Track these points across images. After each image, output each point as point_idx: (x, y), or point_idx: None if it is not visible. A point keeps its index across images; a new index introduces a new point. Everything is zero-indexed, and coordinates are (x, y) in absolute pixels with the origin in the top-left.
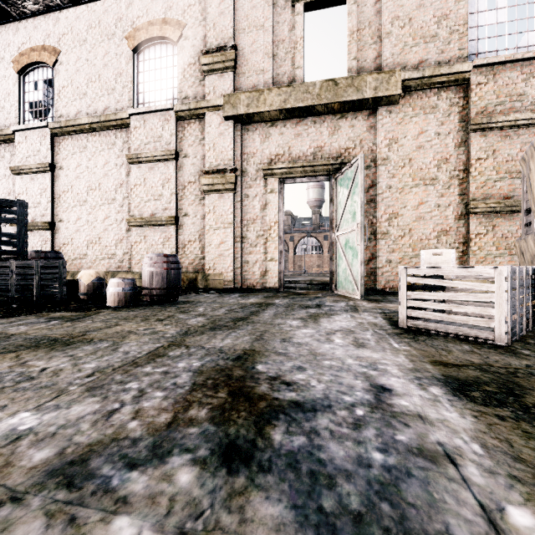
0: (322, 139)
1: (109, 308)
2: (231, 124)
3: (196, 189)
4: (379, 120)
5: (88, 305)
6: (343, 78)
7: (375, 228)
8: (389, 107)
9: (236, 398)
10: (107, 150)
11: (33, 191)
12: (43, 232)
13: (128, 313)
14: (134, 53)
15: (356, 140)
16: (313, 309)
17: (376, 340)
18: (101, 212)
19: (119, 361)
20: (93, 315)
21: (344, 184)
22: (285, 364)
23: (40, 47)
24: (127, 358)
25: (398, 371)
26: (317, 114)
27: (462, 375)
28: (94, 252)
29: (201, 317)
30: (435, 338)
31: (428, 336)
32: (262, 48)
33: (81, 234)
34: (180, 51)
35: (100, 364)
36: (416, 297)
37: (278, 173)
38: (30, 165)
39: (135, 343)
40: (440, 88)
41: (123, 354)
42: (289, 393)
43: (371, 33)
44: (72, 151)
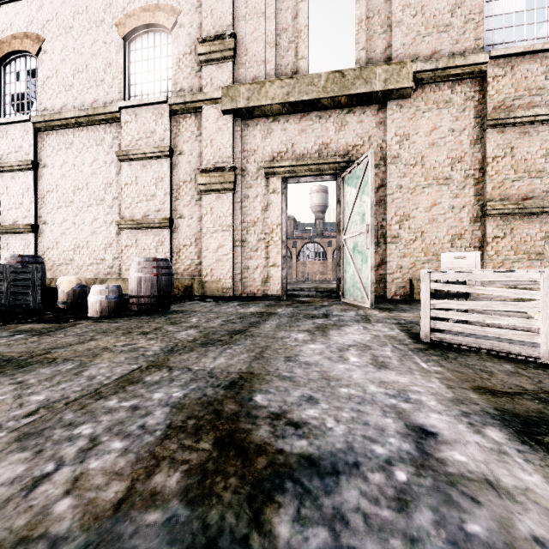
0: (328, 135)
1: (90, 319)
2: (230, 119)
3: (191, 189)
4: (389, 115)
5: (66, 315)
6: (350, 70)
7: (385, 231)
8: (400, 101)
9: (224, 451)
10: (95, 147)
11: (14, 191)
12: (25, 236)
13: (109, 325)
14: (124, 42)
15: (364, 137)
16: (320, 320)
17: (399, 358)
18: (89, 214)
19: (78, 390)
20: (68, 327)
21: (352, 183)
22: (291, 393)
23: (22, 34)
24: (90, 385)
25: (436, 403)
26: (322, 109)
27: (520, 409)
28: (81, 256)
29: (193, 329)
30: (467, 354)
31: (458, 352)
32: (264, 37)
33: (67, 237)
34: (174, 39)
35: (52, 394)
36: (442, 306)
37: (281, 172)
38: (11, 162)
39: (106, 365)
40: (455, 81)
41: (86, 379)
42: (298, 441)
43: (381, 22)
44: (57, 148)
